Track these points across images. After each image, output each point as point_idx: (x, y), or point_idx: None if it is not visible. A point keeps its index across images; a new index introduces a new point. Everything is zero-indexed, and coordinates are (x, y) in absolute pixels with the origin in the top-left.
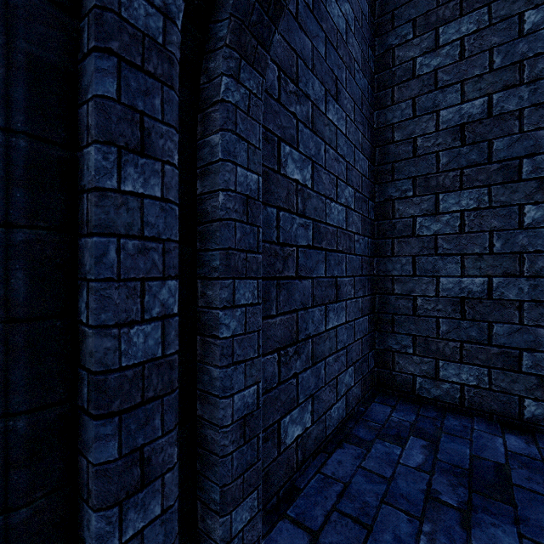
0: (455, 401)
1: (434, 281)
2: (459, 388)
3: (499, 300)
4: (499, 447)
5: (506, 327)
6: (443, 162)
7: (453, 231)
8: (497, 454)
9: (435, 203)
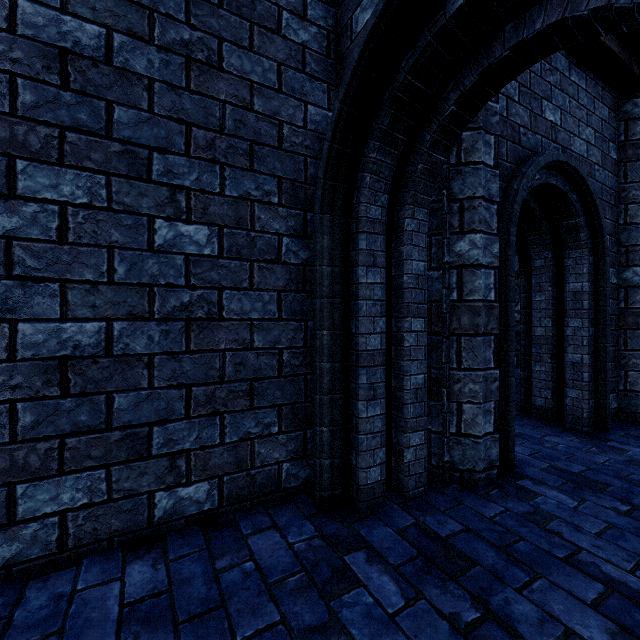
0: (50, 549)
1: (6, 330)
2: (58, 520)
3: (123, 356)
4: (112, 609)
5: (132, 396)
6: (25, 100)
7: (46, 237)
8: (105, 631)
9: (8, 174)
